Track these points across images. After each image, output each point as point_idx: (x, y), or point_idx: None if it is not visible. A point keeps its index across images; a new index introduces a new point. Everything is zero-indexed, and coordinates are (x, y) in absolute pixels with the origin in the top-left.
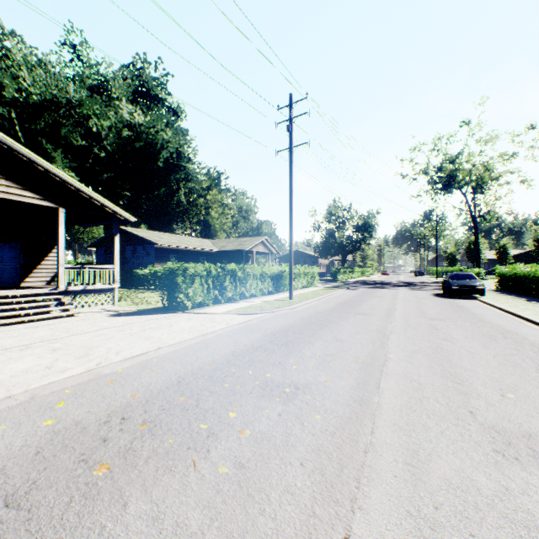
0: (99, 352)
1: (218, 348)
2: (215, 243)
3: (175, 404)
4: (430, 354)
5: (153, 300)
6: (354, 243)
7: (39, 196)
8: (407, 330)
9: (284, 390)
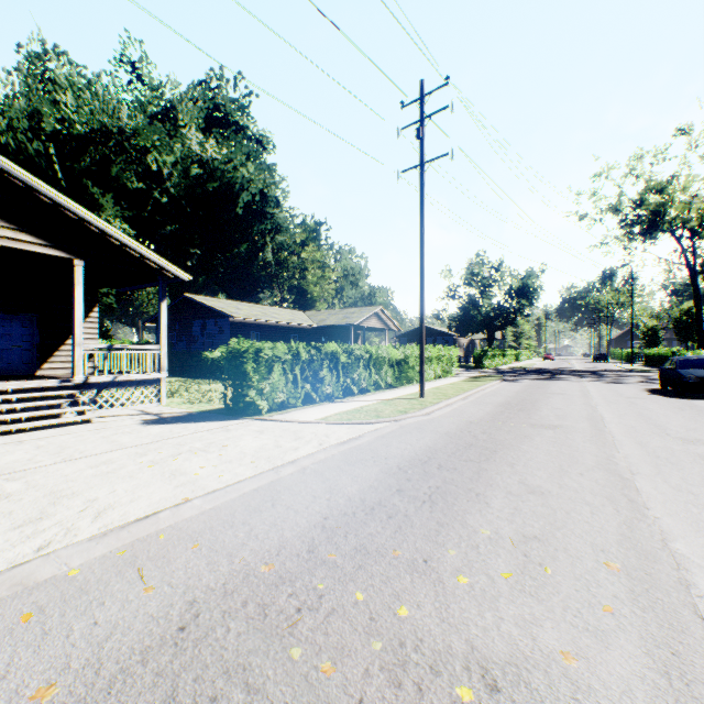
0: (67, 510)
1: (296, 505)
2: (311, 316)
3: None
4: None
5: (219, 396)
6: (505, 315)
7: (43, 241)
8: (661, 468)
9: (455, 694)
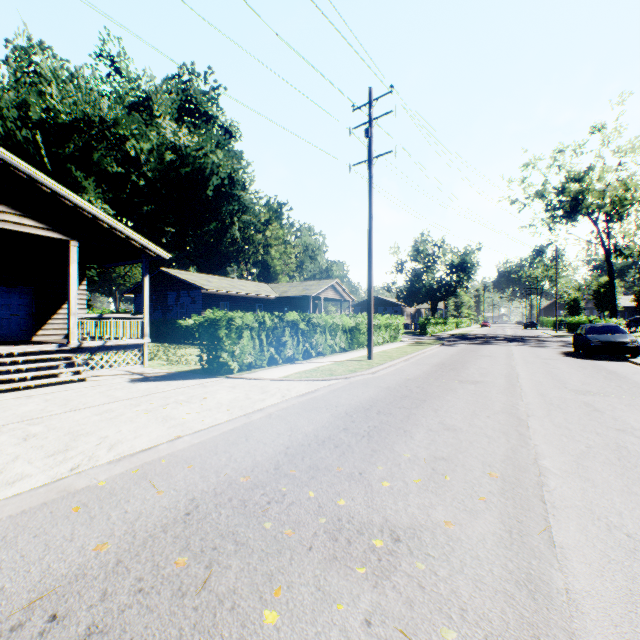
0: (86, 444)
1: (264, 439)
2: (274, 288)
3: (165, 576)
4: (613, 461)
5: (194, 358)
6: (447, 287)
7: (43, 225)
8: (551, 412)
9: (371, 543)
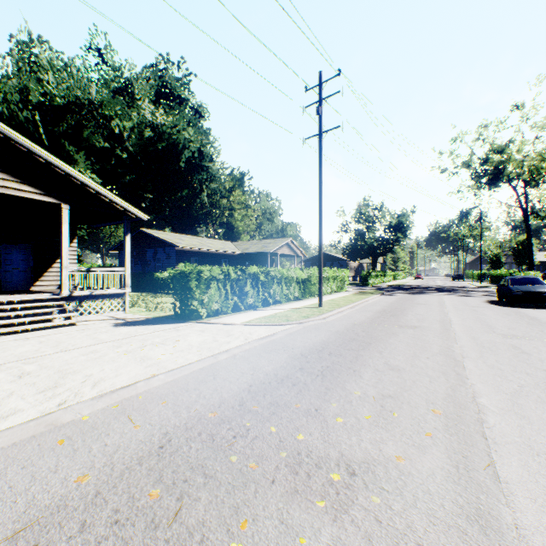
0: (73, 382)
1: (230, 378)
2: (237, 246)
3: (139, 508)
4: (545, 399)
5: (169, 306)
6: (385, 245)
7: (39, 191)
8: (483, 353)
9: (329, 477)
